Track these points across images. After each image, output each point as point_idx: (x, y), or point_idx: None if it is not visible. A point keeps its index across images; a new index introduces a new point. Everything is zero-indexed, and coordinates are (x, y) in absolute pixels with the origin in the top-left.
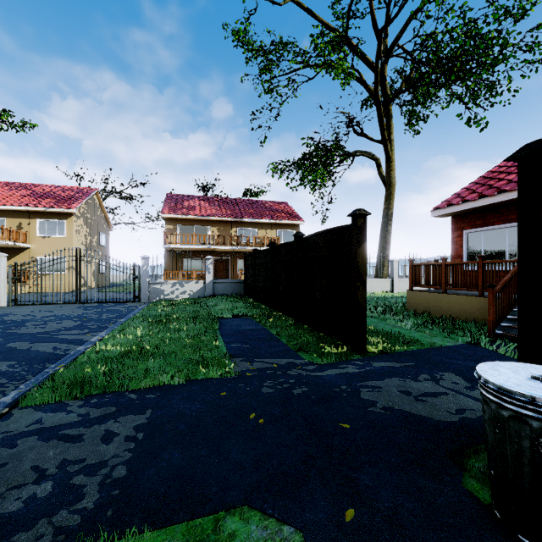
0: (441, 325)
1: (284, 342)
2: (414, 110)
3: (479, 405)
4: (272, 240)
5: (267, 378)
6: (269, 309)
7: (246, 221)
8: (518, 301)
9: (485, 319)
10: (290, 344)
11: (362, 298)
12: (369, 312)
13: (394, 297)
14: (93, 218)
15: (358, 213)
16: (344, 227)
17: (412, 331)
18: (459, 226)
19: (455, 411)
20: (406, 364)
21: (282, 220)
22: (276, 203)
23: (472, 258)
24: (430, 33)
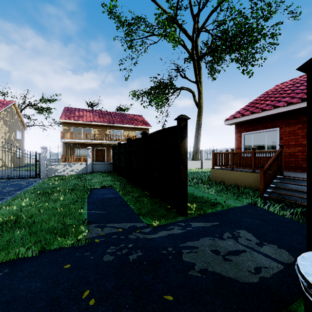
0: (231, 191)
1: (131, 207)
2: (213, 66)
3: (270, 261)
4: (132, 137)
5: (111, 243)
6: (127, 181)
7: (116, 125)
8: (308, 185)
9: (256, 186)
10: (135, 209)
11: (184, 177)
12: (189, 183)
13: (202, 172)
14: (11, 121)
15: (181, 118)
16: (172, 127)
17: (215, 196)
18: (239, 130)
19: (254, 270)
20: (213, 224)
21: (138, 126)
22: (135, 115)
23: (246, 149)
24: (222, 20)
